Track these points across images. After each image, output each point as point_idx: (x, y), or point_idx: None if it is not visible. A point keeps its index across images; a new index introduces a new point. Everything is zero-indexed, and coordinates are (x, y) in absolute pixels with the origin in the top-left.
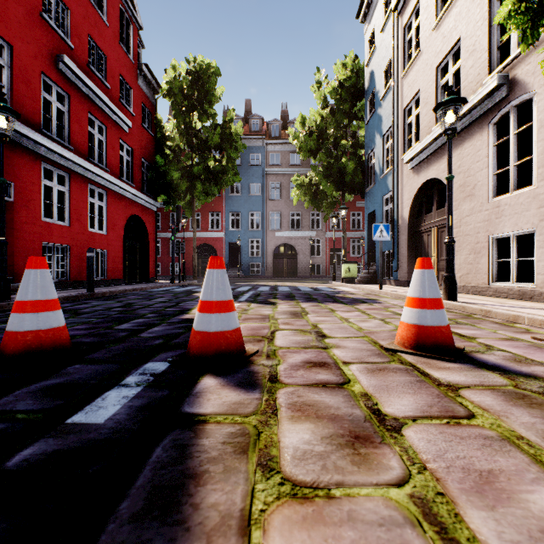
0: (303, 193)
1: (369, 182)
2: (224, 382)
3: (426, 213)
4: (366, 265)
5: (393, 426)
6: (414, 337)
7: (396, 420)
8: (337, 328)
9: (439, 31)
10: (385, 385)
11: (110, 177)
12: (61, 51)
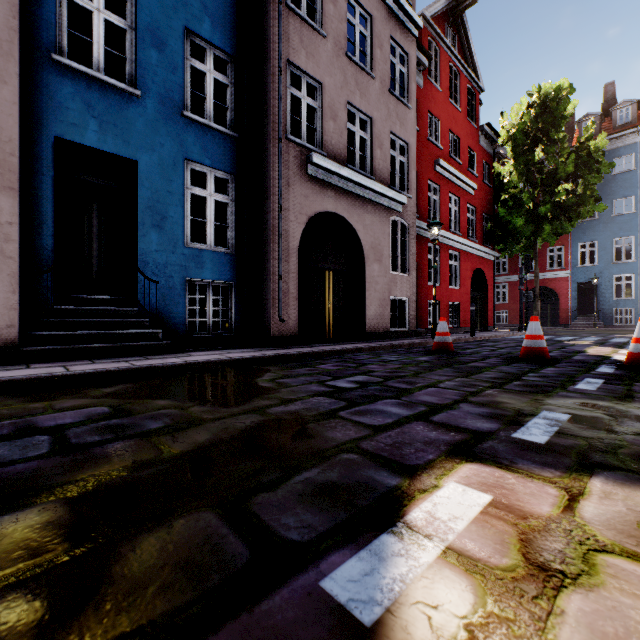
0: None
1: None
2: None
3: None
4: None
5: None
6: None
7: None
8: None
9: None
10: None
11: (462, 240)
12: (435, 156)
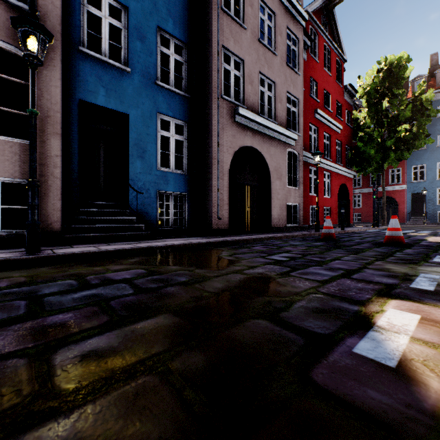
0: None
1: None
2: None
3: None
4: None
5: None
6: None
7: None
8: None
9: None
10: None
11: (333, 164)
12: (315, 107)
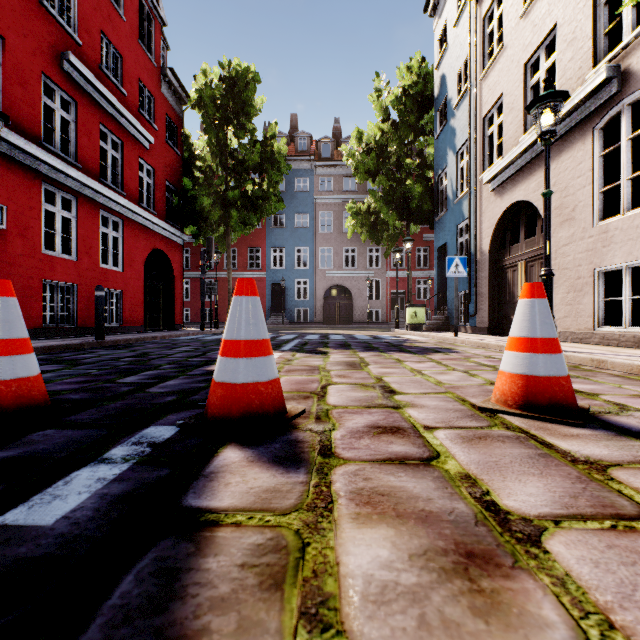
0: (359, 223)
1: (439, 209)
2: (254, 457)
3: (511, 244)
4: (436, 309)
5: (525, 533)
6: (521, 391)
7: (527, 522)
8: (409, 382)
9: (528, 19)
10: (493, 461)
11: (126, 202)
12: (66, 48)
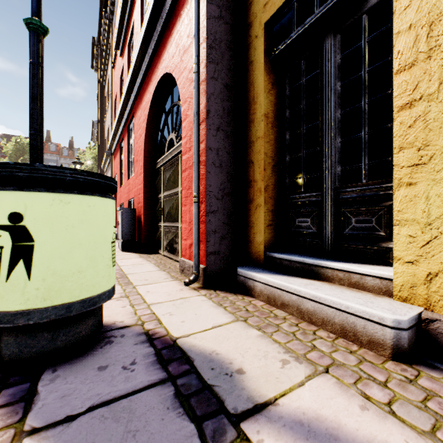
0: None
1: None
2: None
3: None
4: None
5: None
6: None
7: None
8: None
9: None
10: None
11: None
12: None
